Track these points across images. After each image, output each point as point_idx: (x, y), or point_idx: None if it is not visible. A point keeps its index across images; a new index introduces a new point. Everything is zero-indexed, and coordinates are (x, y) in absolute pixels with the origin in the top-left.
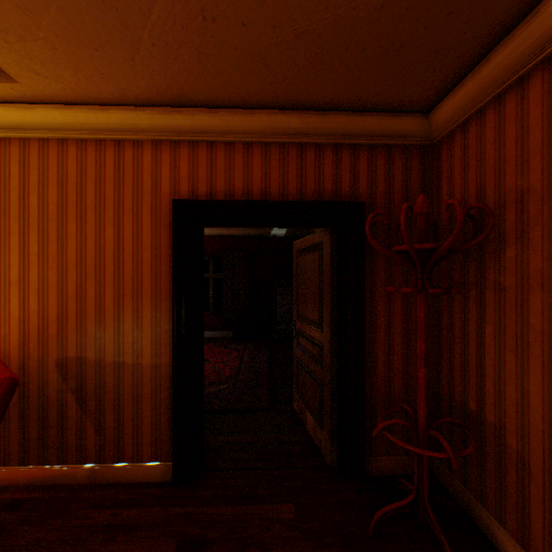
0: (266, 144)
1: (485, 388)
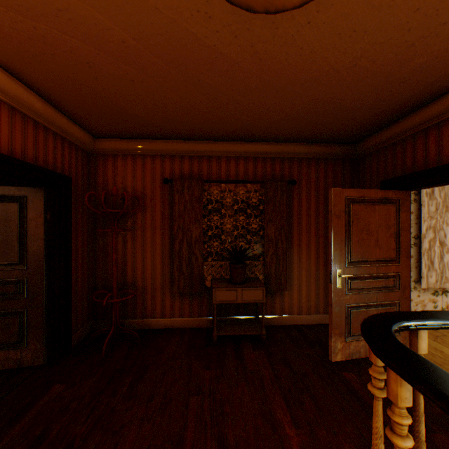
0: (13, 108)
1: (128, 270)
